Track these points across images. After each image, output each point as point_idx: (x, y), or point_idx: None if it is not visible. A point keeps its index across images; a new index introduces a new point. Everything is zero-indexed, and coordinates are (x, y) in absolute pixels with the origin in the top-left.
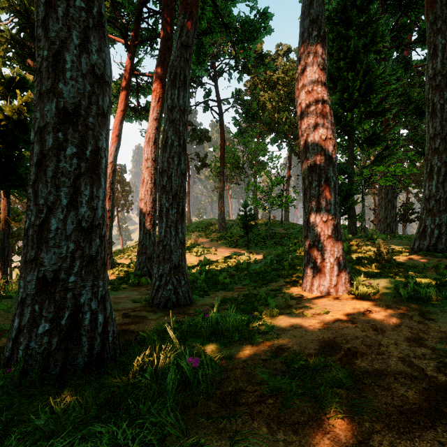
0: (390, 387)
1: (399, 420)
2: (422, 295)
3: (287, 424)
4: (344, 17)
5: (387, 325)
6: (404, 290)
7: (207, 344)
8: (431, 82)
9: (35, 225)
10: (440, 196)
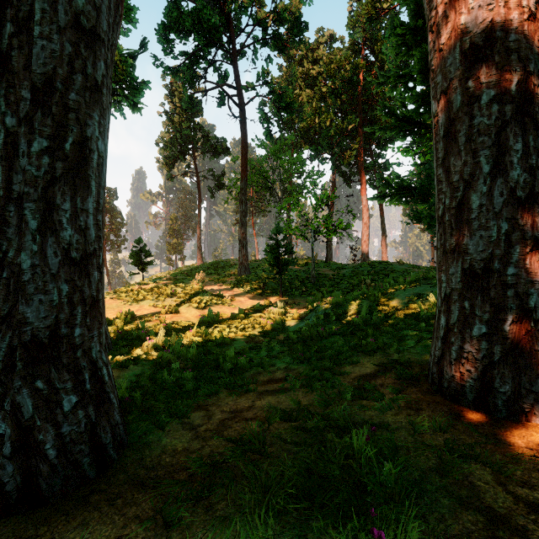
0: None
1: None
2: None
3: None
4: None
5: None
6: None
7: None
8: None
9: None
10: None
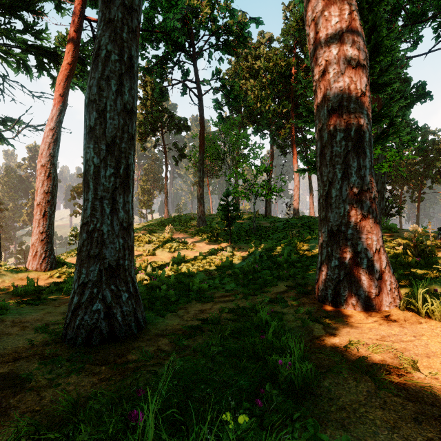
0: None
1: None
2: None
3: None
4: None
5: None
6: None
7: None
8: None
9: None
10: None
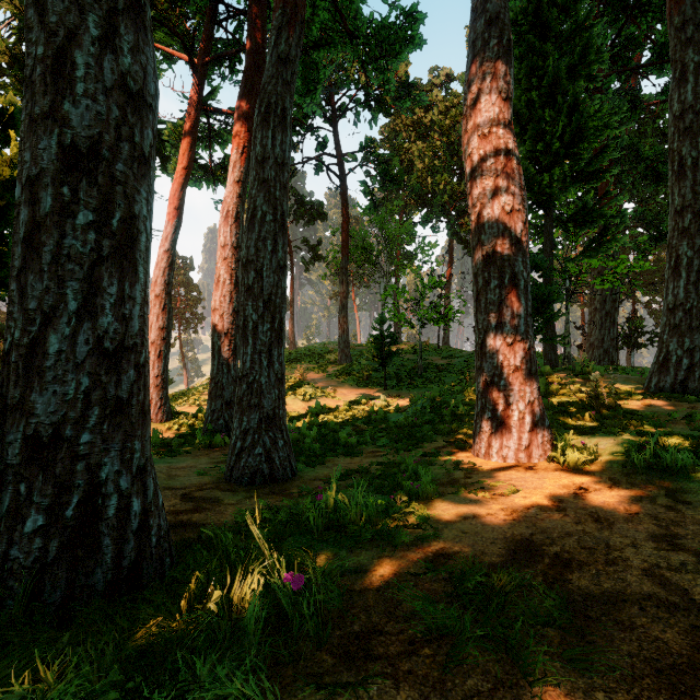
0: (633, 624)
1: (656, 687)
2: (669, 462)
3: (459, 696)
4: (538, 21)
5: (617, 513)
6: (640, 455)
7: (318, 547)
8: (678, 122)
9: (21, 345)
10: (691, 305)
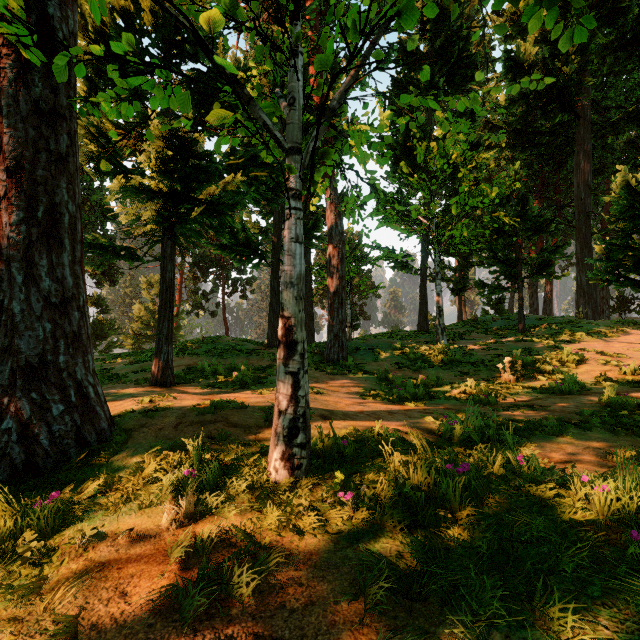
0: None
1: None
2: None
3: None
4: None
5: None
6: None
7: None
8: None
9: None
10: None
